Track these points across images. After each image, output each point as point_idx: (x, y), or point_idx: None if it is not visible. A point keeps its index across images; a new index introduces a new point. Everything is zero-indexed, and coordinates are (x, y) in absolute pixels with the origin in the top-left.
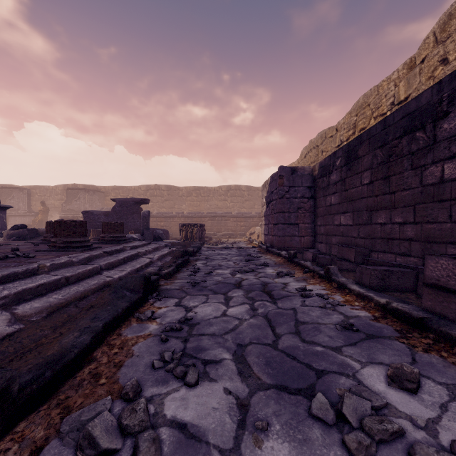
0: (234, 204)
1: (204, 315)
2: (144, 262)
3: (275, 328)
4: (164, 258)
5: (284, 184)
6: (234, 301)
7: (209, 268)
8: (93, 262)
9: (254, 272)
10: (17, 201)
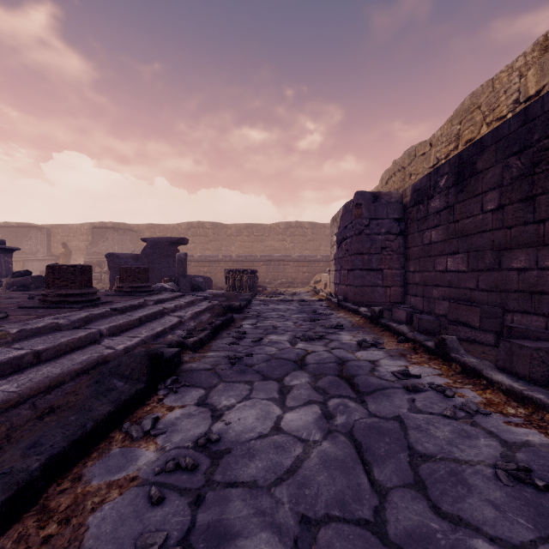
0: (295, 245)
1: (241, 429)
2: (170, 323)
3: (371, 465)
4: (201, 315)
5: (363, 215)
6: (293, 395)
7: (259, 331)
8: (92, 325)
9: (324, 340)
10: (35, 243)
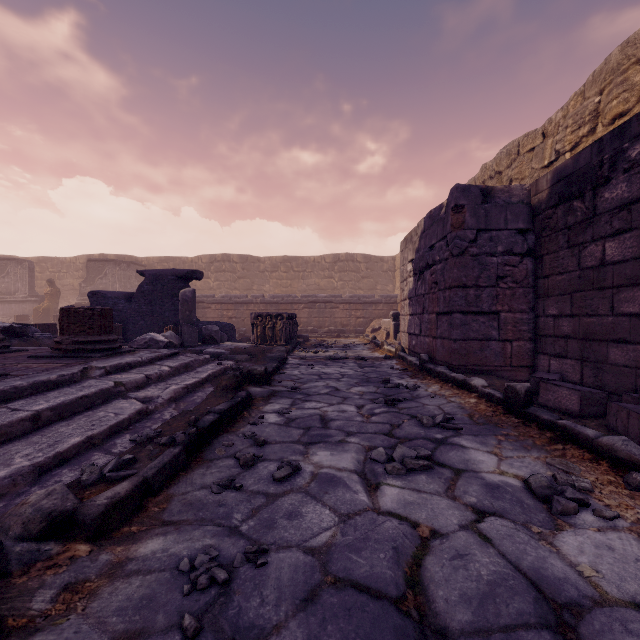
0: (345, 284)
1: None
2: (112, 419)
3: None
4: (195, 392)
5: (466, 224)
6: None
7: (293, 435)
8: None
9: (438, 470)
10: (13, 280)
